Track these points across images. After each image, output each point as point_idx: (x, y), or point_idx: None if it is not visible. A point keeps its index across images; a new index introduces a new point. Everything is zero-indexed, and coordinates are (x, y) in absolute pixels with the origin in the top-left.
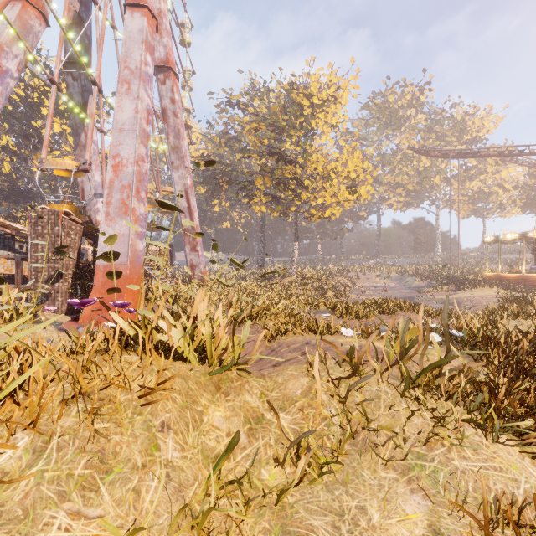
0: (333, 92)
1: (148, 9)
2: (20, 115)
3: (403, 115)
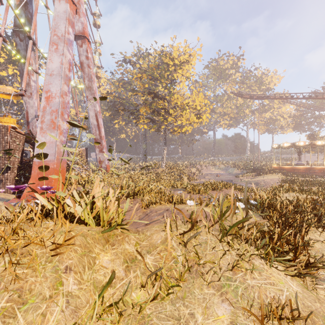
0: (187, 57)
1: None
2: None
3: (228, 73)
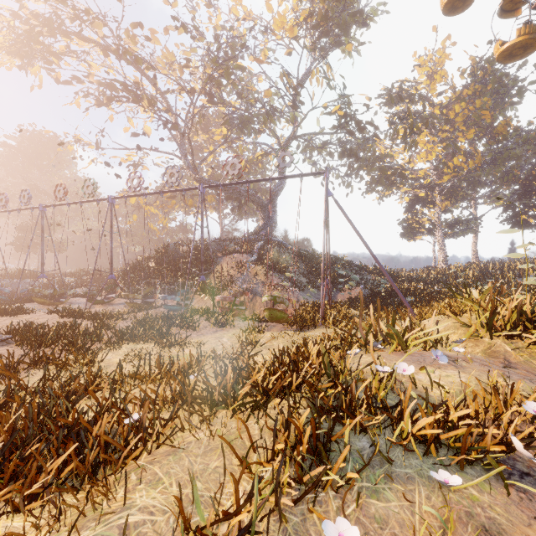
0: None
1: None
2: None
3: None
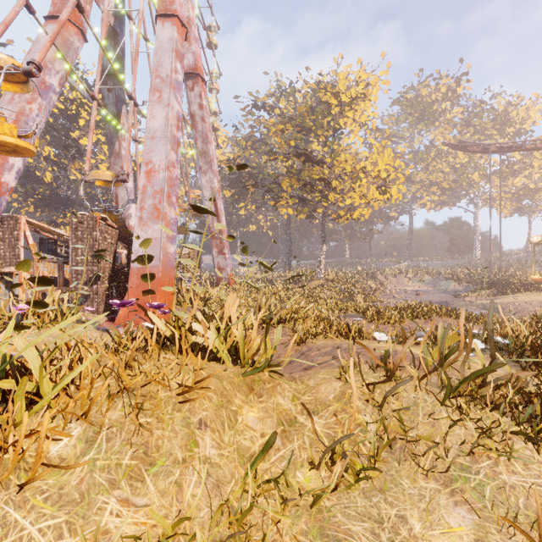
0: (362, 89)
1: (178, 18)
2: (60, 127)
3: (437, 109)
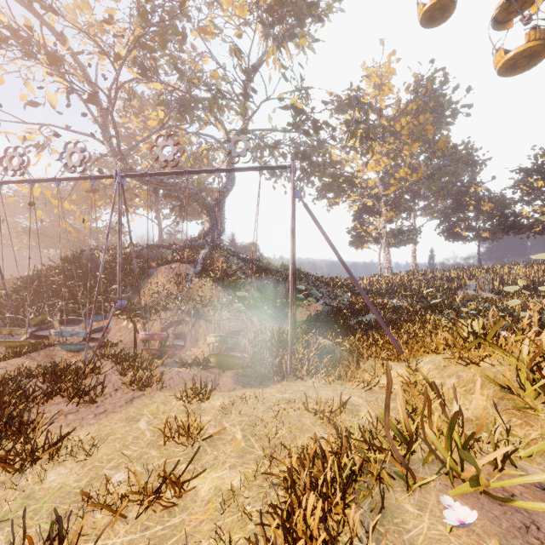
0: None
1: None
2: None
3: None
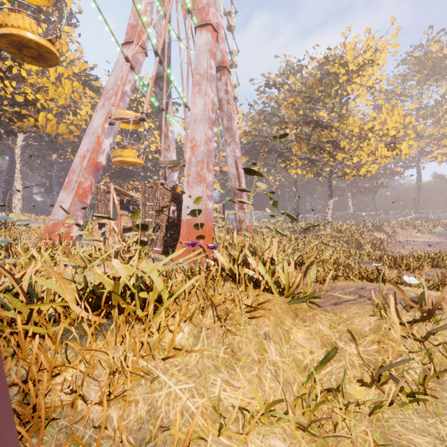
0: (370, 55)
1: (211, 26)
2: None
3: None
